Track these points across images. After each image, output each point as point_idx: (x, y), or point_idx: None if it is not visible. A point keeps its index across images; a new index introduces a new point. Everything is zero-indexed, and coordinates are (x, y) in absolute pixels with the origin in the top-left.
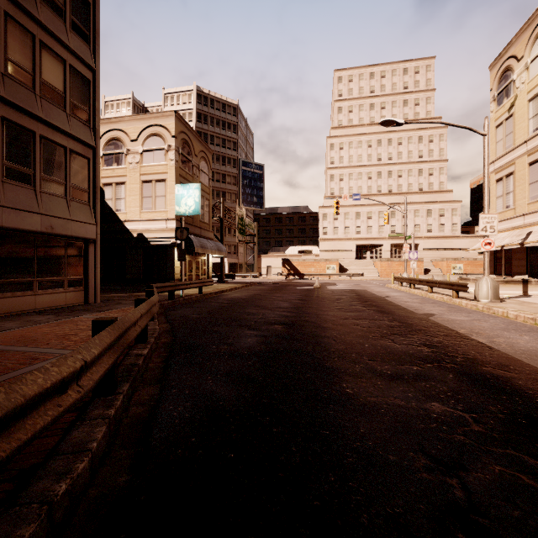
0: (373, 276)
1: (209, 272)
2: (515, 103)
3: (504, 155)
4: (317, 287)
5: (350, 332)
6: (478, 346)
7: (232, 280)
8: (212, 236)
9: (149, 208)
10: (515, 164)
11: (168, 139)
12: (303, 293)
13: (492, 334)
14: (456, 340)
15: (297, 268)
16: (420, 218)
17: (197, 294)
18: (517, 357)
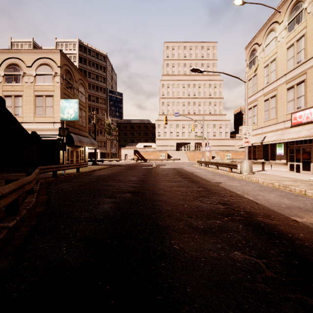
0: (186, 160)
1: (86, 158)
2: (258, 68)
3: (252, 96)
4: (154, 167)
5: (175, 196)
6: (250, 202)
7: (102, 163)
8: (87, 135)
9: (40, 114)
10: (258, 100)
11: (55, 68)
12: (146, 171)
13: (254, 193)
14: (237, 199)
15: (143, 156)
16: (210, 128)
17: (75, 173)
18: (273, 209)
